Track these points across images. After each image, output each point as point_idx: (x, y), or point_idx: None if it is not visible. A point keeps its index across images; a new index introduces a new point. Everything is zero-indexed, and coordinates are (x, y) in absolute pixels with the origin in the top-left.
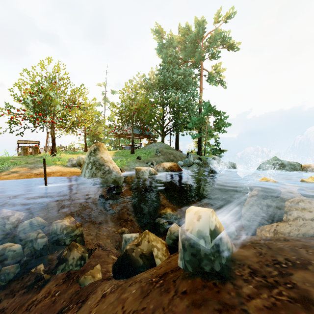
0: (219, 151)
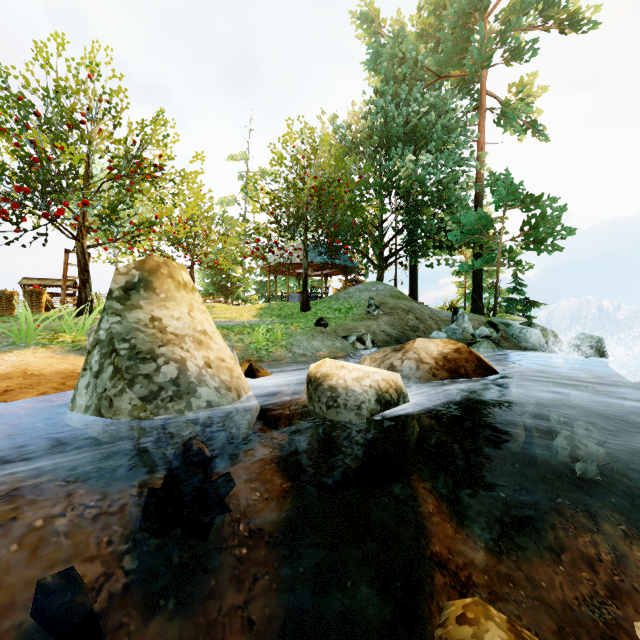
0: (523, 305)
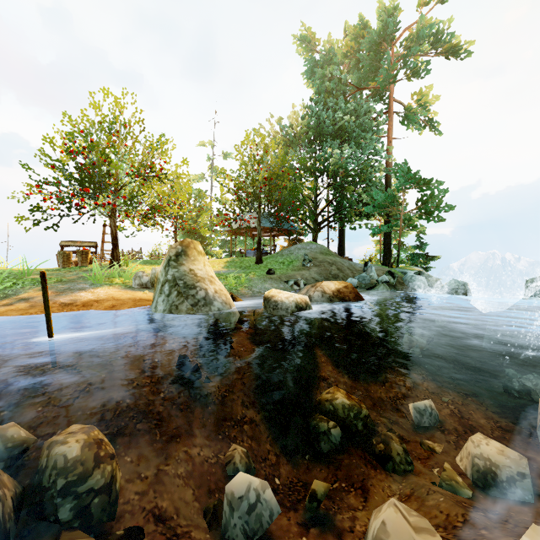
0: (424, 258)
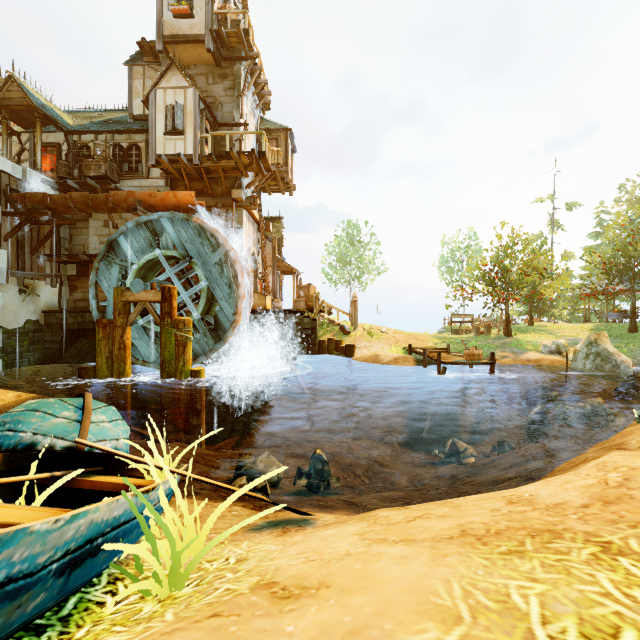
0: None
